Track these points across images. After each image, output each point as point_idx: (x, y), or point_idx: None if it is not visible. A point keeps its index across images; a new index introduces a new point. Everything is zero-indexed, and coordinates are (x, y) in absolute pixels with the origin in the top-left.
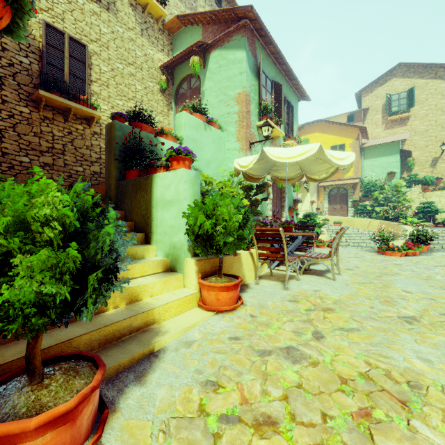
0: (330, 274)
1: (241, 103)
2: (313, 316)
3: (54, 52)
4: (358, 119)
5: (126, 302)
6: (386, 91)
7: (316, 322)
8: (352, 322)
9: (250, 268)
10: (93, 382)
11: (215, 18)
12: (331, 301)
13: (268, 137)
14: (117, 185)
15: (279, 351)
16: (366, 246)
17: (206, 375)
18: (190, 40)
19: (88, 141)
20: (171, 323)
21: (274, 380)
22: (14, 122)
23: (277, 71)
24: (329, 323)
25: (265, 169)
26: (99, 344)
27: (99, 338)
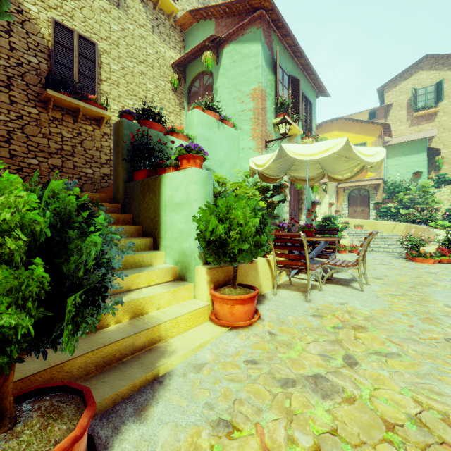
0: (356, 283)
1: (256, 100)
2: (343, 336)
3: (63, 51)
4: (380, 116)
5: (130, 316)
6: (411, 85)
7: (347, 344)
8: (390, 344)
9: (267, 277)
10: (76, 429)
11: (228, 10)
12: (361, 317)
13: (286, 134)
14: (125, 187)
15: (305, 381)
16: (392, 251)
17: (218, 412)
18: (203, 36)
19: (98, 142)
20: (179, 341)
21: (301, 422)
22: (23, 123)
23: (295, 65)
24: (363, 345)
25: (282, 168)
26: (96, 367)
27: (96, 360)
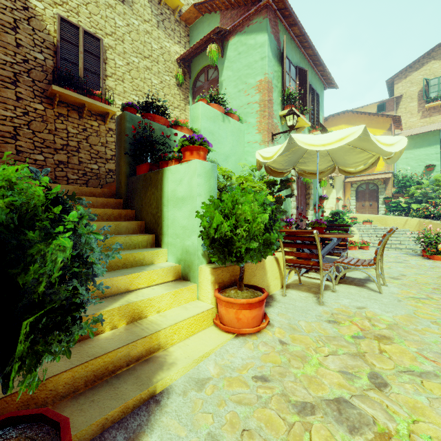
0: (372, 284)
1: (262, 92)
2: (365, 348)
3: (69, 47)
4: (390, 109)
5: (127, 320)
6: (422, 76)
7: (371, 359)
8: (424, 360)
9: (275, 276)
10: None
11: (234, 1)
12: (384, 324)
13: (293, 127)
14: (127, 181)
15: (326, 407)
16: (406, 248)
17: None
18: (208, 29)
19: (103, 138)
20: (180, 350)
21: None
22: (29, 119)
23: (302, 56)
24: (390, 361)
25: (290, 161)
26: (86, 382)
27: (86, 374)
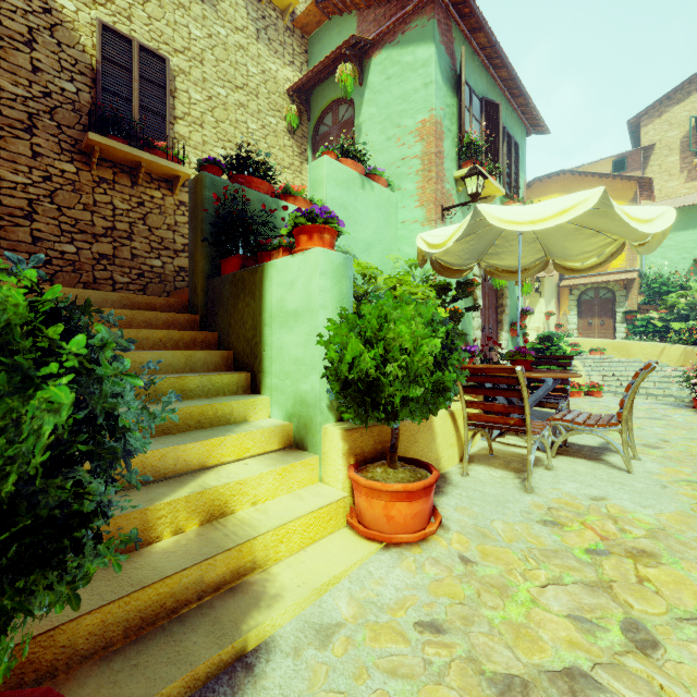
0: (614, 456)
1: (427, 139)
2: (612, 573)
3: (115, 72)
4: (634, 167)
5: (201, 519)
6: (689, 112)
7: (624, 593)
8: None
9: (450, 442)
10: None
11: None
12: (641, 529)
13: (477, 195)
14: (206, 286)
15: (550, 685)
16: (664, 395)
17: None
18: (338, 41)
19: (170, 217)
20: (290, 571)
21: None
22: (53, 187)
23: (491, 81)
24: (659, 598)
25: (473, 252)
26: (126, 631)
27: (126, 617)
